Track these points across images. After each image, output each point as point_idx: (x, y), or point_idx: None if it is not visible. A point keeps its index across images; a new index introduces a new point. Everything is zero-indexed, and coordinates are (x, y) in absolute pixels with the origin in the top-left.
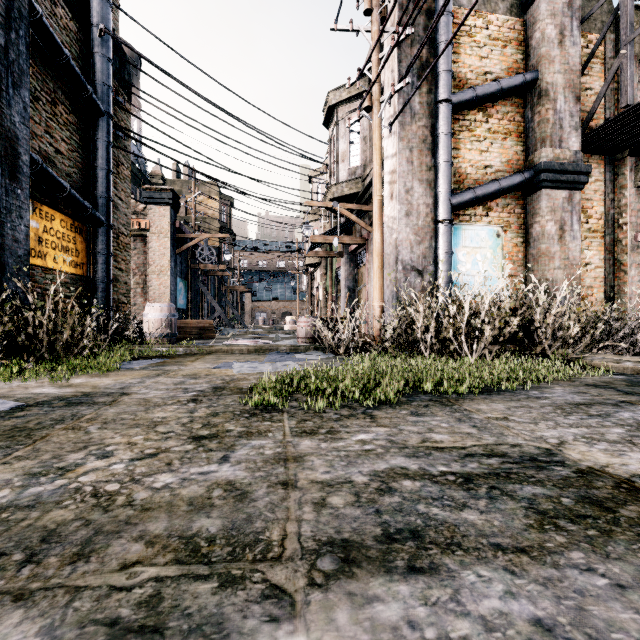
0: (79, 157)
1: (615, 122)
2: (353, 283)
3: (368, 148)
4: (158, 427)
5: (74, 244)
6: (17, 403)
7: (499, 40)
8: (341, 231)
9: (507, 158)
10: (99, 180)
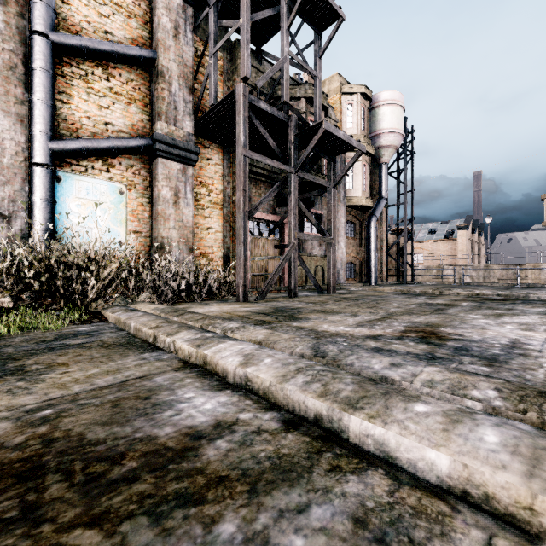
0: None
1: (211, 117)
2: None
3: None
4: None
5: None
6: None
7: (123, 8)
8: None
9: (132, 122)
10: None
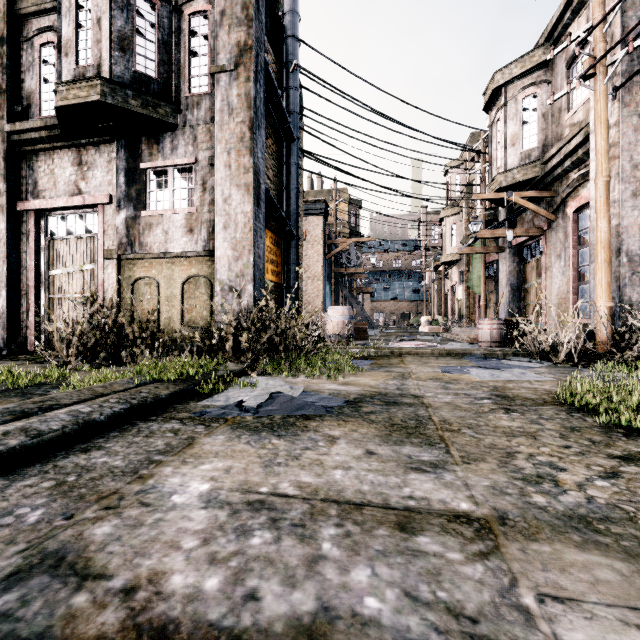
0: (278, 181)
1: None
2: (517, 280)
3: (549, 125)
4: (540, 439)
5: (275, 257)
6: (340, 398)
7: None
8: (504, 223)
9: None
10: (291, 199)
